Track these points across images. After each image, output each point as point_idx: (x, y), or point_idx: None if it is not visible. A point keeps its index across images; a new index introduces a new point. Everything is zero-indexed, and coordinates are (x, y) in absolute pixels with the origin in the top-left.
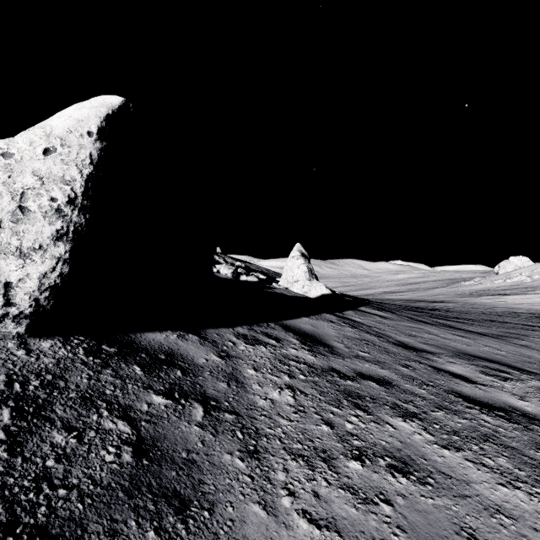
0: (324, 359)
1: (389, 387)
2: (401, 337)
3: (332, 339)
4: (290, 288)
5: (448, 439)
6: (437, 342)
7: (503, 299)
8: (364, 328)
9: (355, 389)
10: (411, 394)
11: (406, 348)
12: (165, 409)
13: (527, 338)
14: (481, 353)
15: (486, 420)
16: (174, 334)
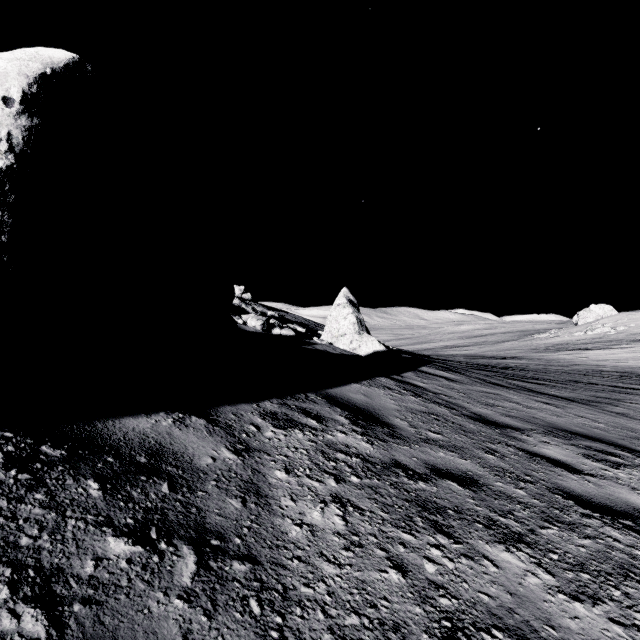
0: (384, 446)
1: (476, 489)
2: (476, 407)
3: (392, 415)
4: (335, 344)
5: (575, 579)
6: (521, 414)
7: (584, 354)
8: (431, 396)
9: (431, 496)
10: (507, 499)
11: (485, 424)
12: (127, 567)
13: (623, 404)
14: (577, 428)
15: (614, 537)
16: (168, 418)
